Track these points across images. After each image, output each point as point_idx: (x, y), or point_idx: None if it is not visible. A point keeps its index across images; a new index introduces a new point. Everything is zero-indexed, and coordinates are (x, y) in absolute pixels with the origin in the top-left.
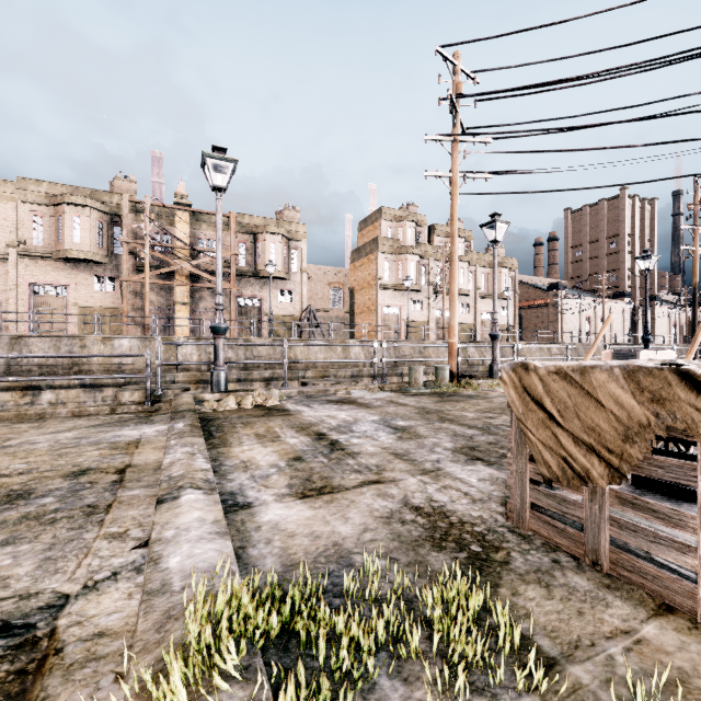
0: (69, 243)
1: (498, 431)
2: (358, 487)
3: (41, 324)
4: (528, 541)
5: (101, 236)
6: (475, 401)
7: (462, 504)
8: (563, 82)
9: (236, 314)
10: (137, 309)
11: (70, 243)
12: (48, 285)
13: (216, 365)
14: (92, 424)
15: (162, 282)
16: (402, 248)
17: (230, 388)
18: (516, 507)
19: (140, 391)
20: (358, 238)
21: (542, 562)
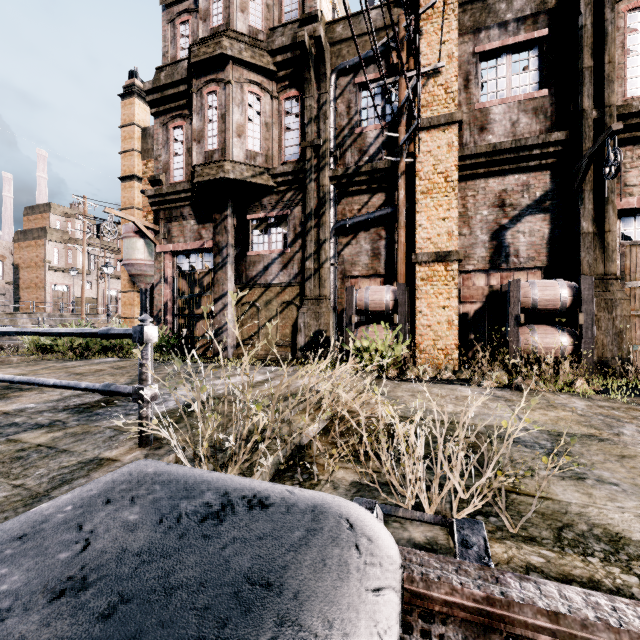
0: None
1: None
2: None
3: None
4: None
5: None
6: None
7: None
8: None
9: None
10: None
11: None
12: None
13: None
14: None
15: None
16: (72, 239)
17: None
18: None
19: None
20: (24, 221)
21: None
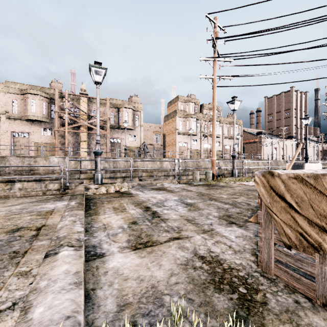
0: (30, 112)
1: (241, 205)
2: (167, 242)
3: (16, 151)
4: (275, 284)
5: (45, 109)
6: (226, 189)
7: (229, 254)
8: (268, 30)
9: (109, 146)
10: (62, 144)
11: (30, 112)
12: (20, 132)
13: (96, 170)
14: (31, 201)
15: (74, 130)
16: (188, 115)
17: (106, 181)
18: (264, 260)
19: (58, 184)
20: (167, 110)
21: (288, 302)
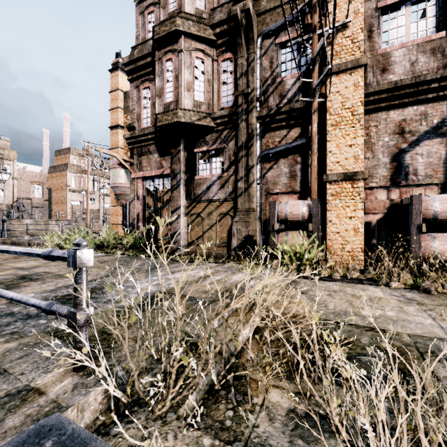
0: None
1: None
2: None
3: None
4: None
5: None
6: None
7: None
8: None
9: None
10: None
11: None
12: None
13: (4, 230)
14: None
15: None
16: (83, 171)
17: None
18: None
19: None
20: (55, 159)
21: None
